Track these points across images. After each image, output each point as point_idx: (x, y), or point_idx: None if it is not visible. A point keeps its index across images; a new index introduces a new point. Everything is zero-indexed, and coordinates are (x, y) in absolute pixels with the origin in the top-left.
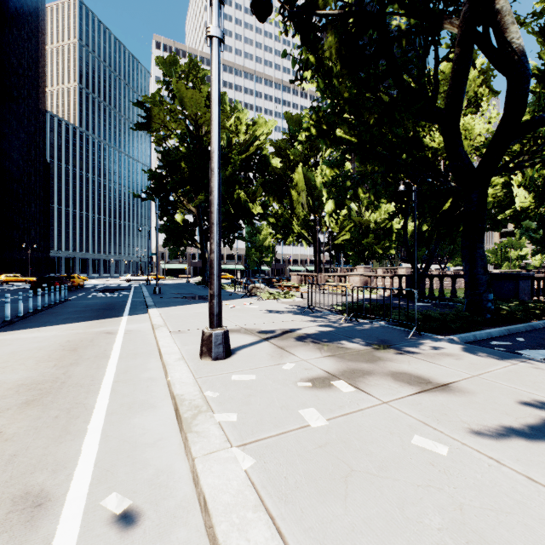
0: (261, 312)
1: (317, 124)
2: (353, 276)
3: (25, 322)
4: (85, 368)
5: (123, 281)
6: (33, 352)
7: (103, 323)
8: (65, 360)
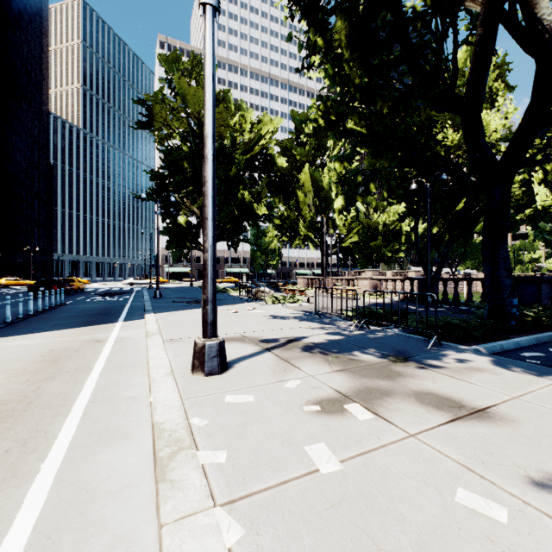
0: (264, 317)
1: (325, 115)
2: (362, 279)
3: (12, 328)
4: (60, 384)
5: (126, 284)
6: (8, 364)
7: (94, 329)
8: (40, 374)
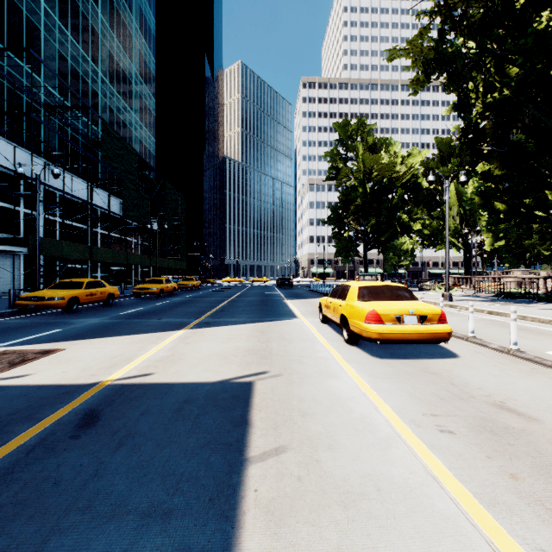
0: None
1: (481, 199)
2: (507, 278)
3: None
4: None
5: None
6: None
7: None
8: None
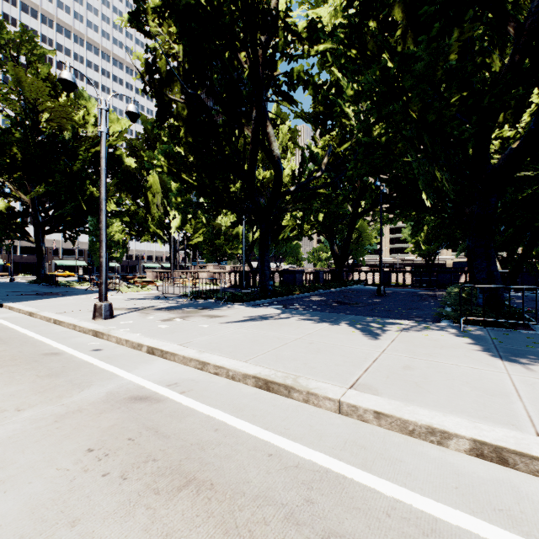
0: (124, 300)
1: (169, 167)
2: (202, 272)
3: None
4: (2, 333)
5: None
6: None
7: None
8: None
